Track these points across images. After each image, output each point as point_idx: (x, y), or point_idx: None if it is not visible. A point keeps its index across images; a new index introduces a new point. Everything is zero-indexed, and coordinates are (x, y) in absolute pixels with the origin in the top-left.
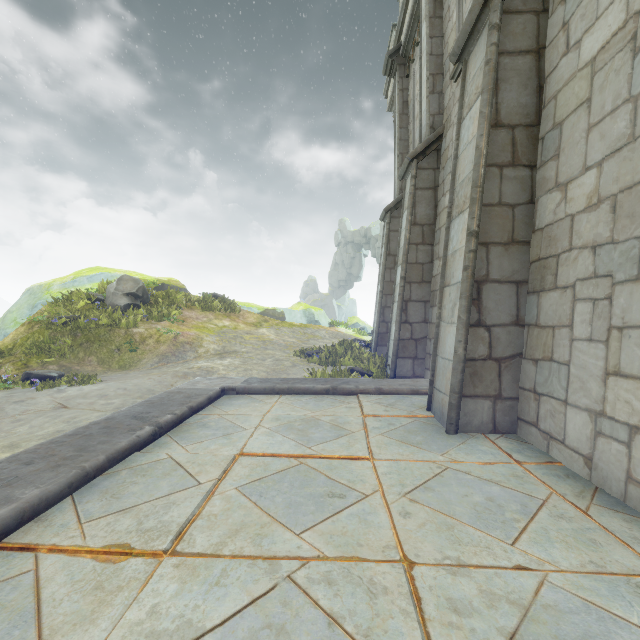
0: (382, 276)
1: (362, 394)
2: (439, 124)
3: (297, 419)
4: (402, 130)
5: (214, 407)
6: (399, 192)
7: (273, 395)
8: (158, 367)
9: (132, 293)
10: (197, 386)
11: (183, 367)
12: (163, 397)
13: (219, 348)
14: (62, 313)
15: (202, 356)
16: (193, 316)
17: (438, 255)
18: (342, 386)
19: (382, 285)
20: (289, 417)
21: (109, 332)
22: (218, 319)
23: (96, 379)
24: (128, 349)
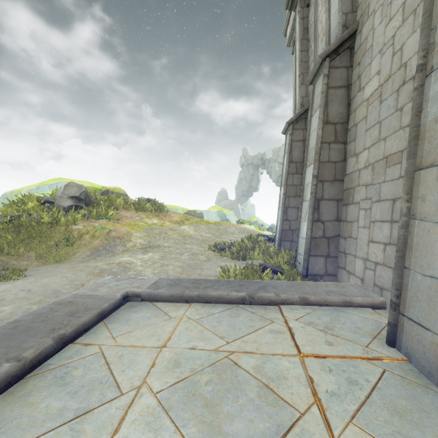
0: (285, 180)
1: (284, 304)
2: (352, 22)
3: (205, 364)
4: (303, 53)
5: (104, 326)
6: (300, 107)
7: (181, 303)
8: (87, 260)
9: (76, 196)
10: (97, 292)
11: (106, 262)
12: (42, 313)
13: (145, 242)
14: (7, 212)
15: (129, 250)
16: (128, 215)
17: (354, 152)
18: (260, 294)
19: (285, 188)
20: (194, 358)
21: (50, 229)
22: (148, 218)
23: (21, 274)
24: (65, 244)
